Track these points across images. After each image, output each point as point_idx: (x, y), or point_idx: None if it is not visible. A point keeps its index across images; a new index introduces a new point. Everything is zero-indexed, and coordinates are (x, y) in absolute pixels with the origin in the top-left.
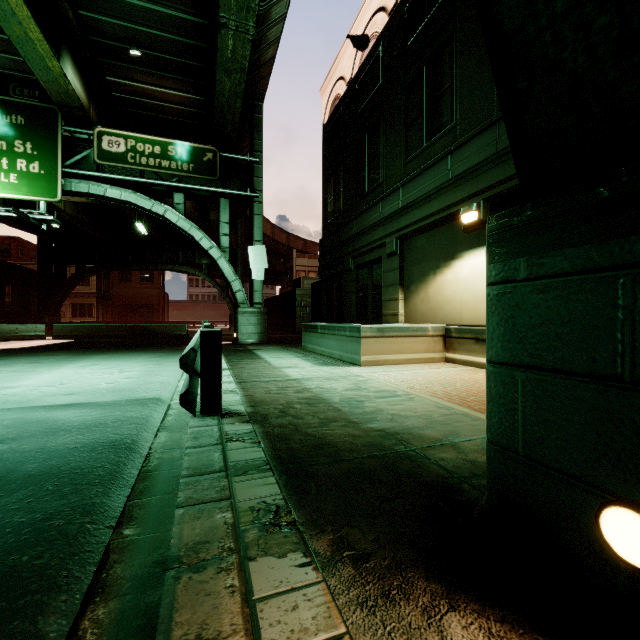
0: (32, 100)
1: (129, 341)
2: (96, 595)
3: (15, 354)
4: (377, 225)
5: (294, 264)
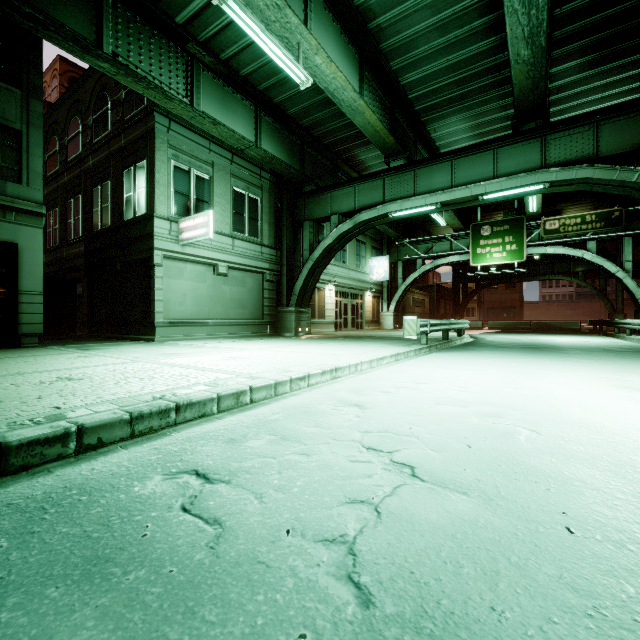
0: (512, 216)
1: (541, 331)
2: None
3: (507, 333)
4: None
5: None
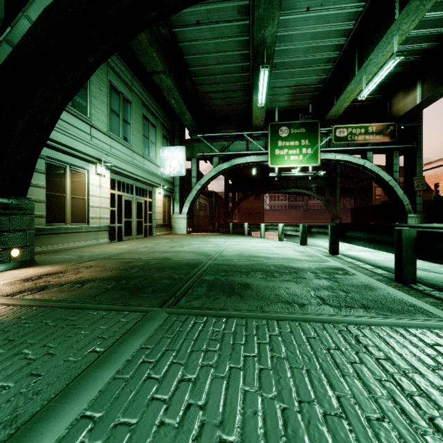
0: (308, 120)
1: None
2: None
3: None
4: None
5: (373, 182)
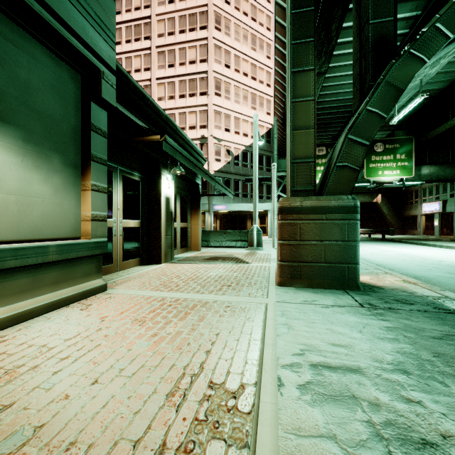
0: None
1: None
2: None
3: None
4: None
5: None
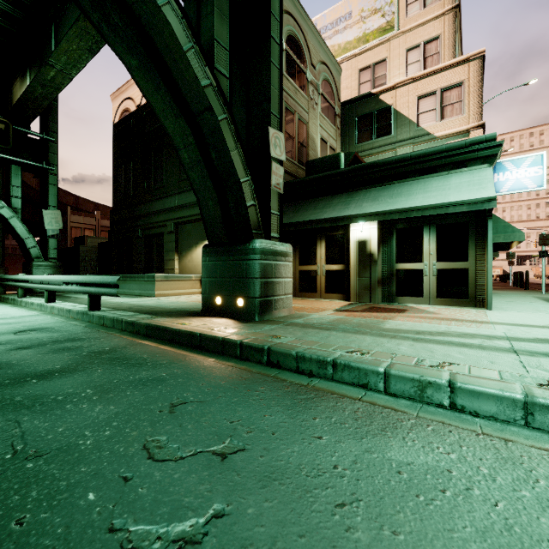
0: None
1: None
2: (110, 334)
3: None
4: (161, 212)
5: (68, 220)
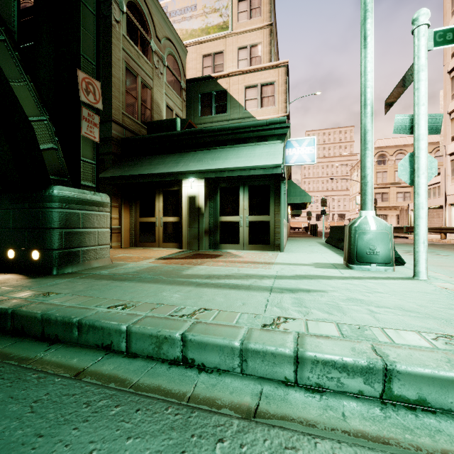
0: None
1: None
2: None
3: None
4: None
5: None
